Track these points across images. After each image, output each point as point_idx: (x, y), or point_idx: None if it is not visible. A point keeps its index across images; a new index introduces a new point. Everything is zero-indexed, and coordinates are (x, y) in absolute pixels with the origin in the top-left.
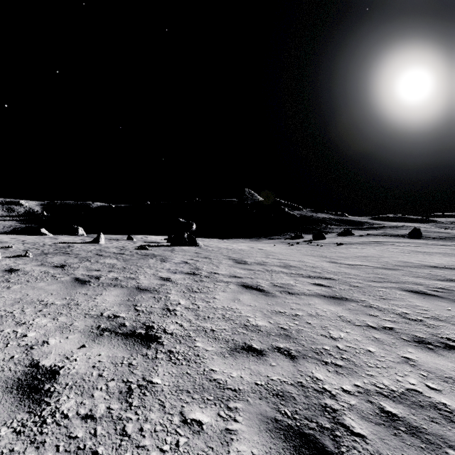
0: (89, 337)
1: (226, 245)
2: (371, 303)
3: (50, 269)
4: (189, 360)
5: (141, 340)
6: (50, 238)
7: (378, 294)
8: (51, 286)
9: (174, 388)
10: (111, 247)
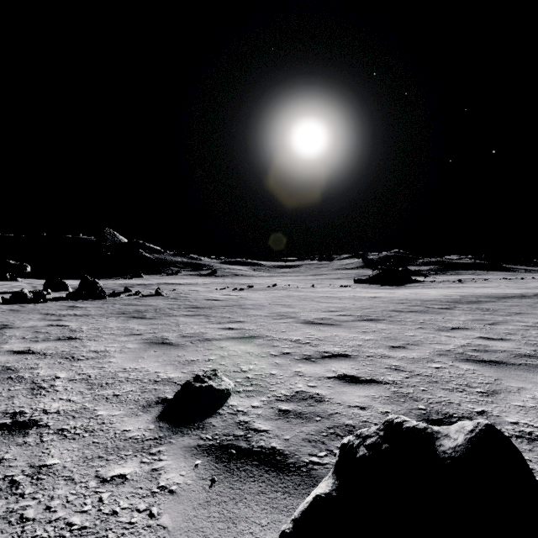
0: None
1: None
2: None
3: None
4: None
5: None
6: None
7: None
8: None
9: None
10: None
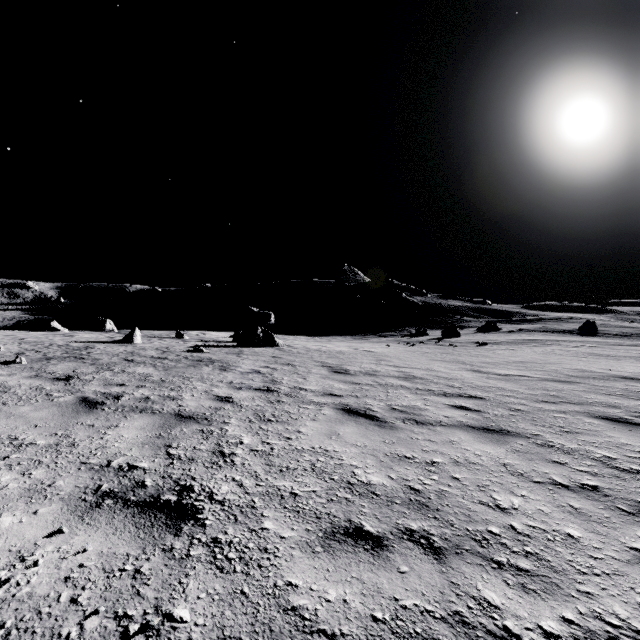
0: (75, 510)
1: (318, 345)
2: (549, 439)
3: (46, 384)
4: (248, 562)
5: (167, 517)
6: (62, 335)
7: (557, 424)
8: (39, 413)
9: (213, 633)
10: (150, 348)
